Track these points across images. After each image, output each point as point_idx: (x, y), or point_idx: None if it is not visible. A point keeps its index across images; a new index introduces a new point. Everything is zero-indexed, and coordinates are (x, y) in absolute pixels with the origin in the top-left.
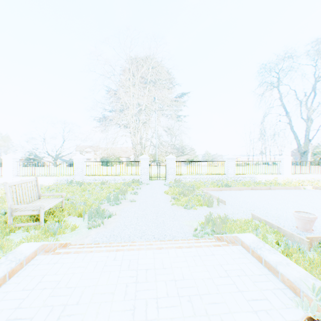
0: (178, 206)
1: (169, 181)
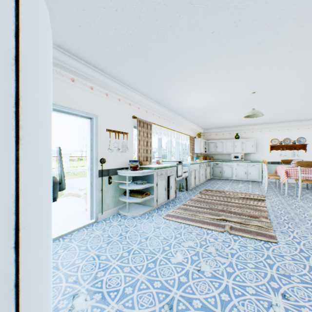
0: None
1: None
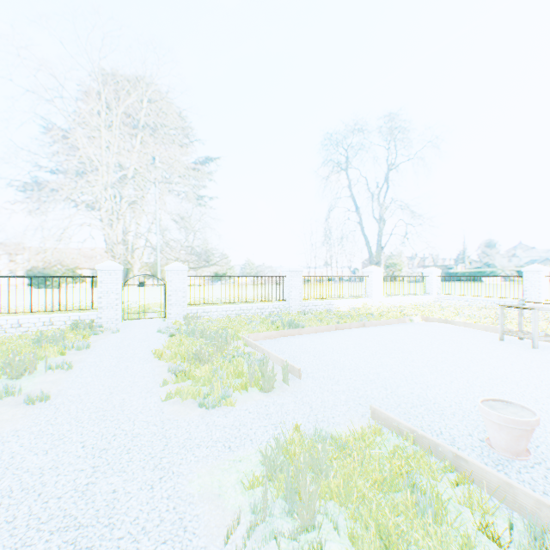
0: (183, 400)
1: (174, 320)
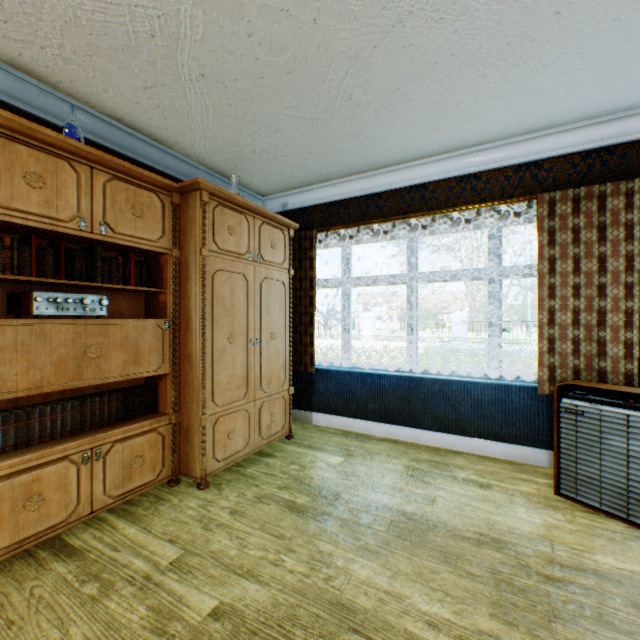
0: None
1: None
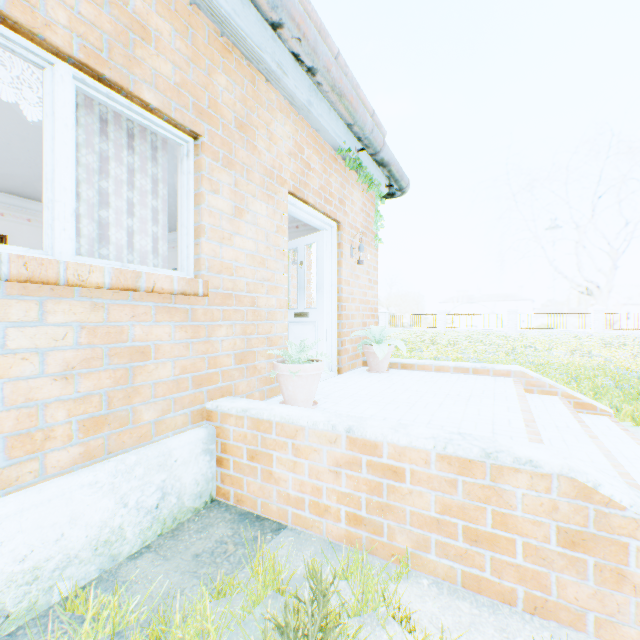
0: None
1: None
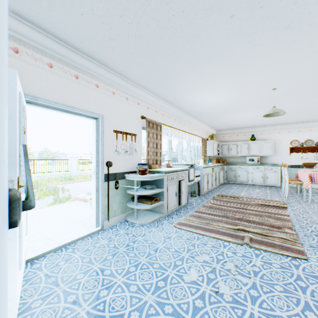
0: None
1: None
